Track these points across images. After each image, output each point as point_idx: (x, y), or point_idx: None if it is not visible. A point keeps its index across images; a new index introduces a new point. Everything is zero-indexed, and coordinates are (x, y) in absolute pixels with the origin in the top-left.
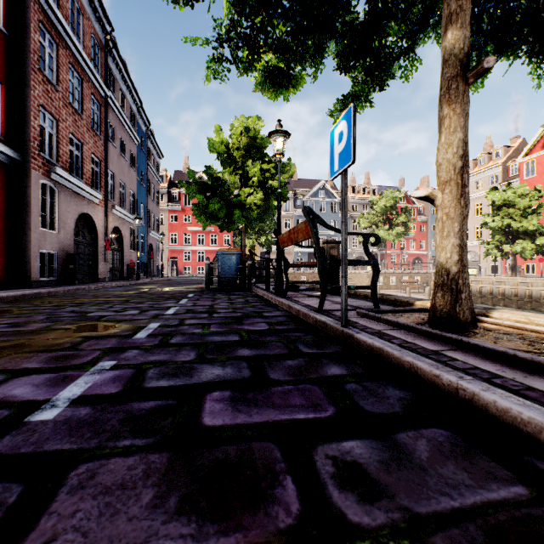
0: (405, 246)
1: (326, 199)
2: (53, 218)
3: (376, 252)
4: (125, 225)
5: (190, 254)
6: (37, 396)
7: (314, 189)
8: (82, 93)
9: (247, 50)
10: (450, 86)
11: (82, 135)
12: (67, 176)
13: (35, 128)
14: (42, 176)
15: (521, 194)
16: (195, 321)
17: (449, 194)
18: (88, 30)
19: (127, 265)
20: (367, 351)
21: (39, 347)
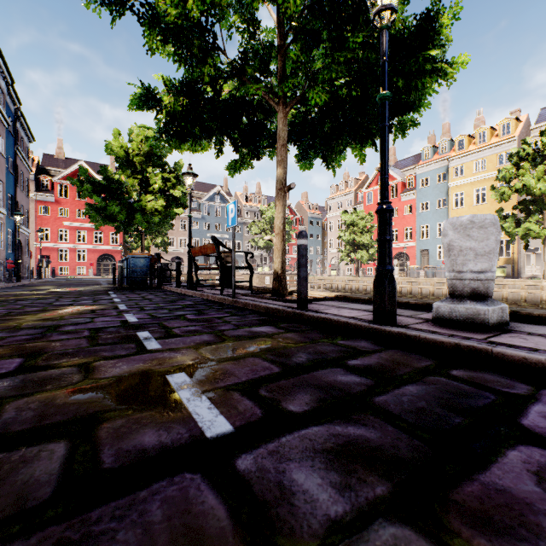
0: (289, 251)
1: (222, 204)
2: None
3: (266, 256)
4: None
5: (68, 253)
6: (120, 319)
7: (210, 194)
8: None
9: (177, 139)
10: (279, 193)
11: None
12: None
13: None
14: None
15: (361, 217)
16: (145, 303)
17: (278, 239)
18: None
19: None
20: (242, 305)
21: (72, 313)
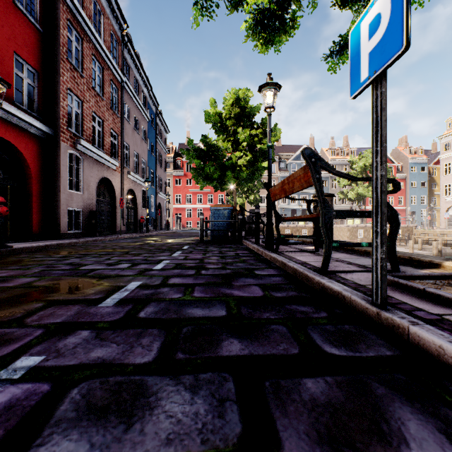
0: None
1: None
2: (79, 182)
3: (355, 208)
4: (138, 188)
5: (191, 211)
6: None
7: (297, 153)
8: (103, 79)
9: None
10: None
11: (103, 114)
12: (90, 147)
13: (64, 108)
14: (69, 147)
15: None
16: (179, 280)
17: None
18: (108, 27)
19: (139, 220)
20: (449, 366)
21: None
